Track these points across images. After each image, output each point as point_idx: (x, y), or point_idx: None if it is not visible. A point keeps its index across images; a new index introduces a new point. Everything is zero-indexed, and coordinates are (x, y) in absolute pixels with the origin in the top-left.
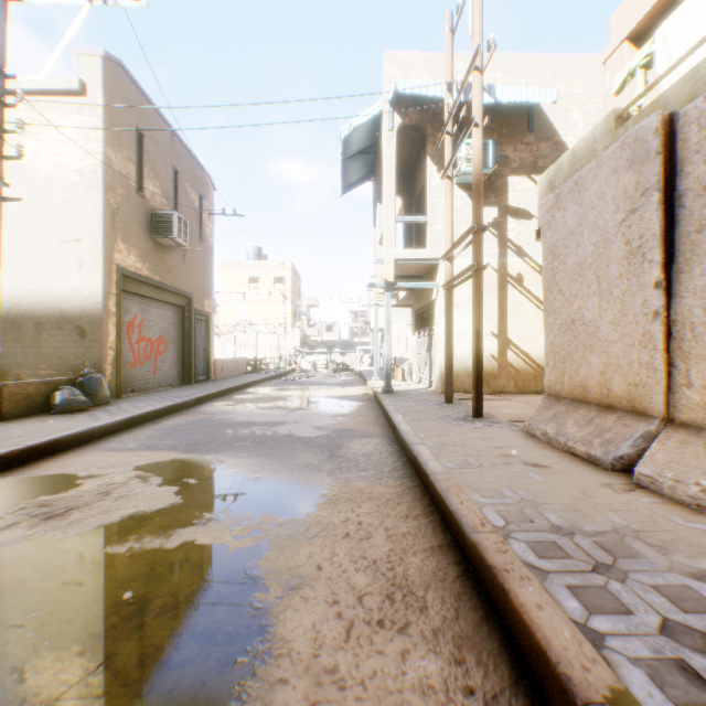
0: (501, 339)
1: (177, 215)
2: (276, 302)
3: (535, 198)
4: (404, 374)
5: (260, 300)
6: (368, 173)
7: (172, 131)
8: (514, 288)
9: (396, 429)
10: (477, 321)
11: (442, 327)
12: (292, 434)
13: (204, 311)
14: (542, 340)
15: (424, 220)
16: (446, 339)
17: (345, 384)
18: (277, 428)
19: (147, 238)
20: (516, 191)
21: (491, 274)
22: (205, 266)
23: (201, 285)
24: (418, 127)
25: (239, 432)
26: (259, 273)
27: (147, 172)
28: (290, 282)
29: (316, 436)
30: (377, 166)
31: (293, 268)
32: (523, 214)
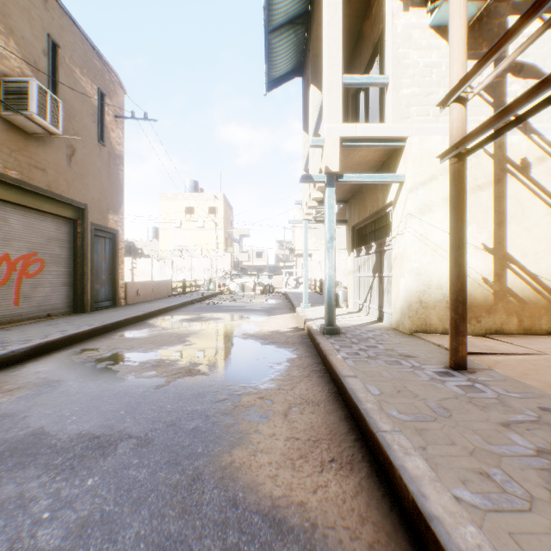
0: (497, 254)
1: (35, 84)
2: (209, 230)
3: (547, 47)
4: (338, 300)
5: (196, 228)
6: (297, 68)
7: None
8: (516, 180)
9: None
10: None
11: (411, 237)
12: None
13: (108, 227)
14: None
15: (383, 81)
16: (453, 249)
17: (271, 310)
18: (59, 496)
19: None
20: (519, 38)
21: (482, 159)
22: (110, 176)
23: (103, 196)
24: None
25: None
26: (195, 203)
27: None
28: (222, 212)
29: None
30: (310, 38)
31: (226, 199)
32: (529, 72)
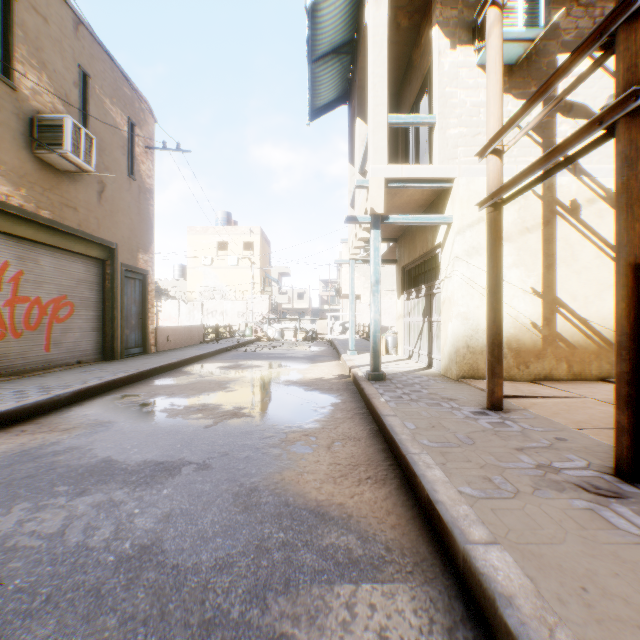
0: (546, 298)
1: (70, 121)
2: (244, 268)
3: (597, 86)
4: (387, 346)
5: (229, 266)
6: (343, 95)
7: (78, 19)
8: (566, 222)
9: (458, 551)
10: (635, 239)
11: (458, 280)
12: (160, 539)
13: (138, 268)
14: (607, 300)
15: (430, 120)
16: (490, 294)
17: (314, 358)
18: (143, 500)
19: (22, 152)
20: (569, 76)
21: (531, 201)
22: (140, 212)
23: (132, 234)
24: (413, 10)
25: (25, 530)
26: (227, 238)
27: (22, 55)
28: (259, 248)
29: (218, 559)
30: (356, 68)
31: (263, 234)
32: (579, 111)
